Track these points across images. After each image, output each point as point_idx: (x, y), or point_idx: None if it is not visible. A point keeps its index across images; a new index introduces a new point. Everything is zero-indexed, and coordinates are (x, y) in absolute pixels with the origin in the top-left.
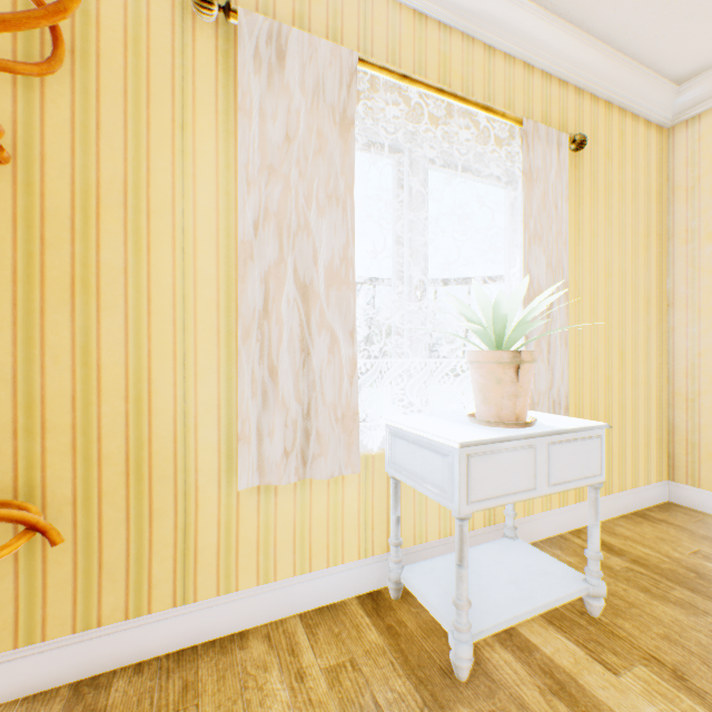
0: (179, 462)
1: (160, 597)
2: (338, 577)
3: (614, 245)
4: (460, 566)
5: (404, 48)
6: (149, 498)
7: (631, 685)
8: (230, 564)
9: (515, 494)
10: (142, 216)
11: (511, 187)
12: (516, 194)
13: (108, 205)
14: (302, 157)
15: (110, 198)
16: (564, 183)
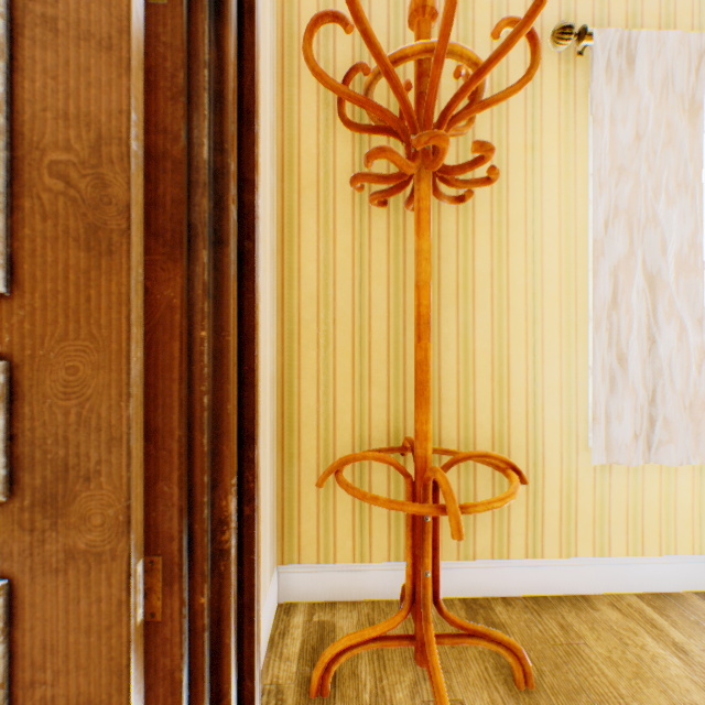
0: (529, 435)
1: (515, 547)
2: (671, 568)
3: None
4: None
5: None
6: None
7: None
8: (569, 532)
9: None
10: (502, 229)
11: None
12: None
13: (479, 223)
14: (649, 152)
15: (480, 218)
16: None
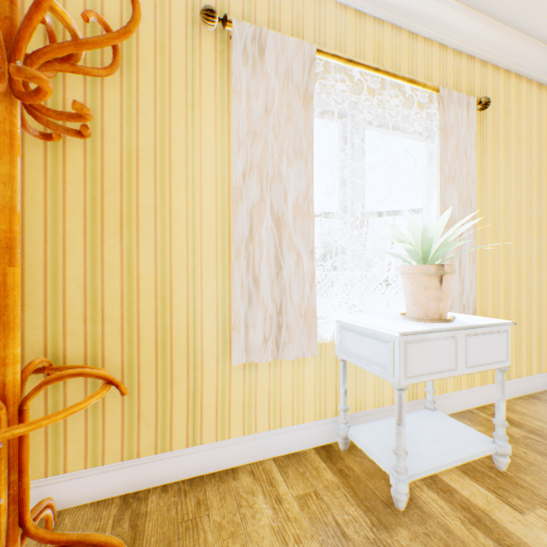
0: (190, 344)
1: (178, 440)
2: (300, 433)
3: (512, 183)
4: (398, 425)
5: (348, 39)
6: (170, 369)
7: (534, 522)
8: (225, 419)
9: (440, 372)
10: (166, 170)
11: (428, 140)
12: (433, 145)
13: (144, 163)
14: (276, 124)
15: (145, 158)
16: (472, 135)
